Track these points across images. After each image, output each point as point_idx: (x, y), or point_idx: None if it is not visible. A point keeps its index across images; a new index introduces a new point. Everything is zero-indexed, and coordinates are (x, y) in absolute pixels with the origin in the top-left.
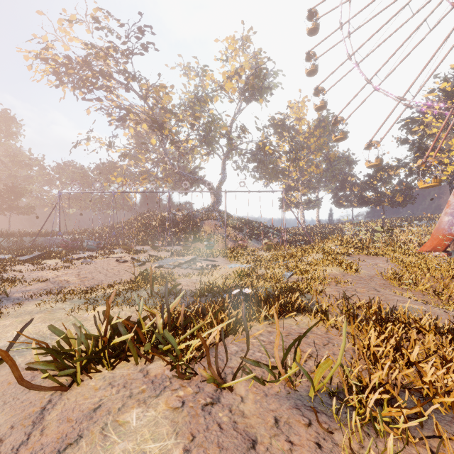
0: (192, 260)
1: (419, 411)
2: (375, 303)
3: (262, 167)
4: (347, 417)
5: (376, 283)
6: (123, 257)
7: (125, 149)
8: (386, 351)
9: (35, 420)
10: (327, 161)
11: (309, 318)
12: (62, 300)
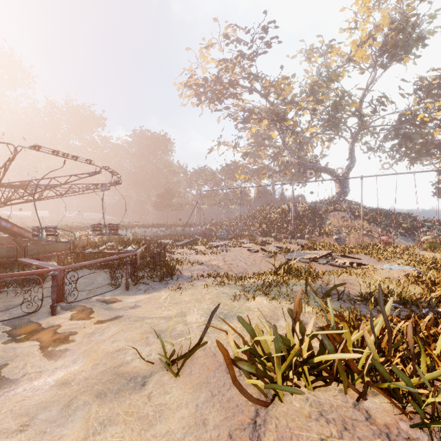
0: (329, 255)
1: None
2: None
3: (405, 144)
4: None
5: None
6: (252, 247)
7: (248, 148)
8: None
9: (251, 436)
10: None
11: None
12: (222, 284)
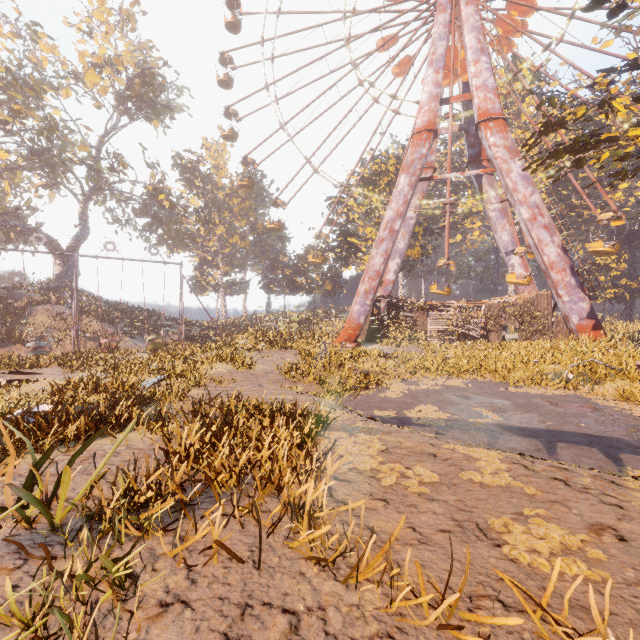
0: None
1: (182, 498)
2: (232, 398)
3: (162, 227)
4: (95, 537)
5: (269, 379)
6: None
7: None
8: (203, 447)
9: None
10: (255, 232)
11: (137, 430)
12: None
